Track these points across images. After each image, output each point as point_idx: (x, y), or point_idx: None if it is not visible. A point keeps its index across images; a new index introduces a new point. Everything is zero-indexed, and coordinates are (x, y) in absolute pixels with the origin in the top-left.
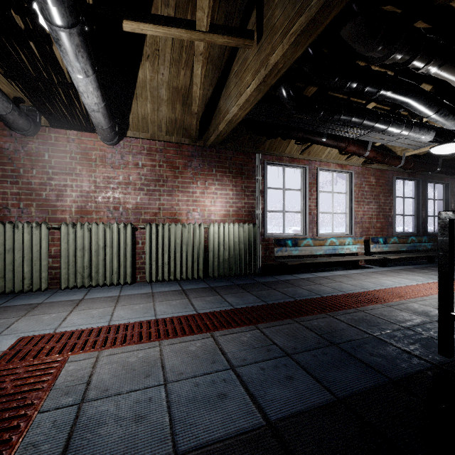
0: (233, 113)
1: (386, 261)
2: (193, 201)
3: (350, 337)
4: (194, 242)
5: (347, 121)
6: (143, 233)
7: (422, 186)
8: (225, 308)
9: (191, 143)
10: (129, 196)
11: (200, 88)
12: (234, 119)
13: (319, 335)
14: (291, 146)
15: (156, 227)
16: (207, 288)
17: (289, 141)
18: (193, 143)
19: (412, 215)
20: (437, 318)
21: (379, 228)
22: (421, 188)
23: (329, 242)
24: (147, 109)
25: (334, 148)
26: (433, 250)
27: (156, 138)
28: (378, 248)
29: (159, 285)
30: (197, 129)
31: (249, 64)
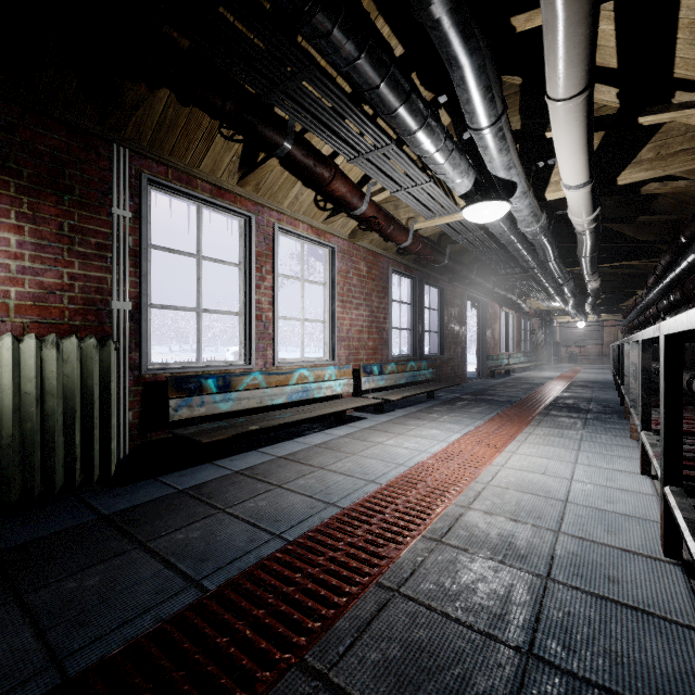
0: None
1: (383, 403)
2: None
3: None
4: None
5: (350, 57)
6: None
7: (419, 288)
8: None
9: None
10: None
11: None
12: None
13: None
14: (216, 155)
15: None
16: None
17: (210, 138)
18: None
19: (409, 329)
20: (540, 560)
21: (371, 349)
22: (418, 290)
23: (297, 376)
24: None
25: (306, 191)
26: (429, 380)
27: None
28: (372, 382)
29: None
30: None
31: None
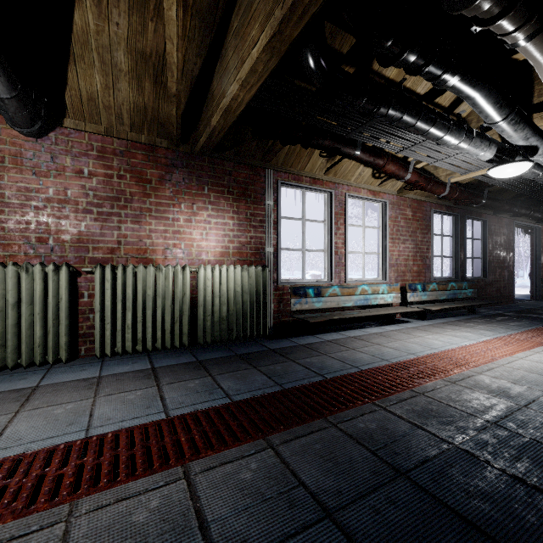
0: (232, 94)
1: (425, 313)
2: (173, 232)
3: (421, 452)
4: (175, 293)
5: (396, 119)
6: (91, 280)
7: (461, 223)
8: (217, 402)
9: (171, 148)
10: (65, 221)
11: (178, 48)
12: (233, 106)
13: (373, 454)
14: (313, 161)
15: (111, 270)
16: (192, 363)
17: (311, 154)
18: (175, 147)
19: (450, 256)
20: (523, 400)
21: (416, 272)
22: (460, 224)
23: (360, 290)
24: (95, 84)
25: (366, 169)
26: (471, 298)
27: (114, 134)
28: (416, 297)
29: (116, 361)
30: (178, 123)
31: (255, 9)
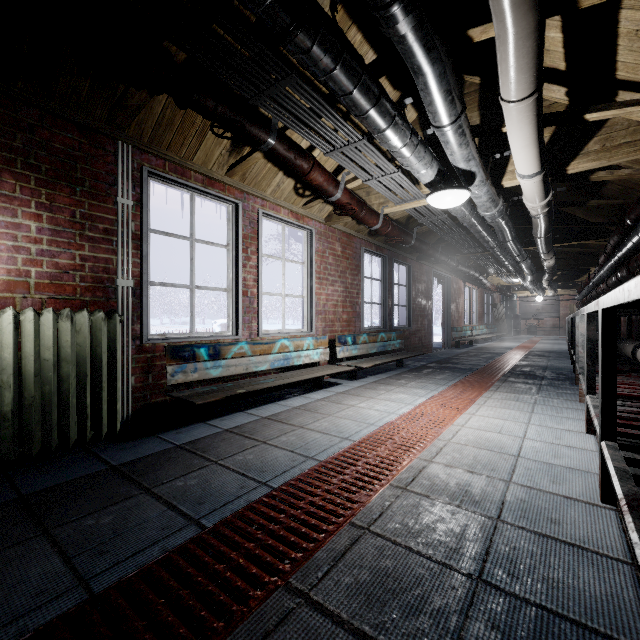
0: None
1: (356, 370)
2: None
3: None
4: None
5: (327, 69)
6: None
7: (389, 266)
8: None
9: None
10: None
11: None
12: None
13: None
14: (208, 149)
15: None
16: None
17: (202, 135)
18: None
19: (380, 303)
20: (492, 505)
21: (346, 321)
22: (388, 267)
23: (279, 346)
24: None
25: (287, 180)
26: (398, 349)
27: None
28: (346, 352)
29: None
30: None
31: None
